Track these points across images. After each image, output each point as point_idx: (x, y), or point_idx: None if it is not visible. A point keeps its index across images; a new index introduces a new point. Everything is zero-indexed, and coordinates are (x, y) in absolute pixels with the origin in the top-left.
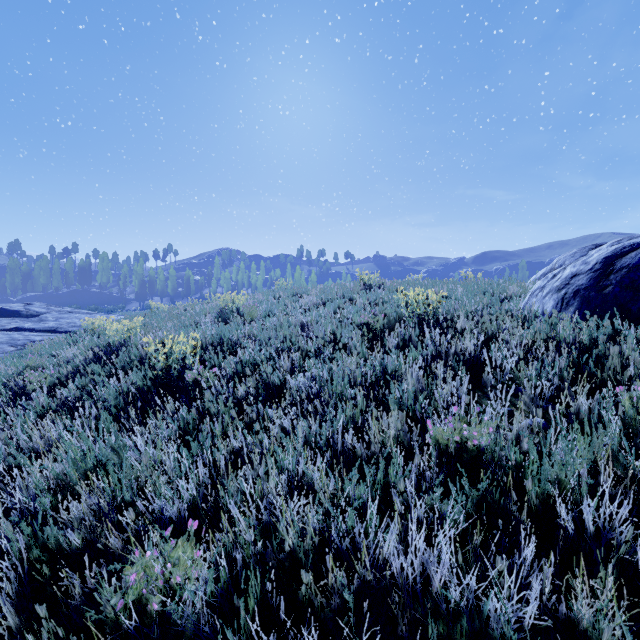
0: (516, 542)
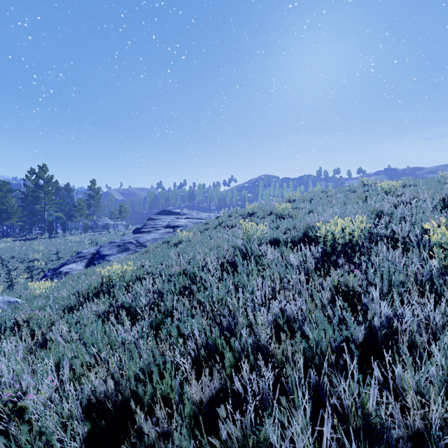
0: None
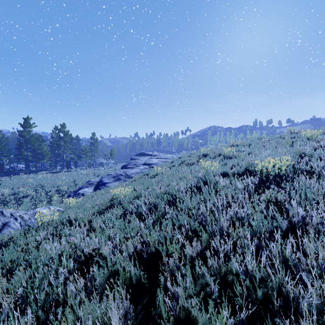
0: None
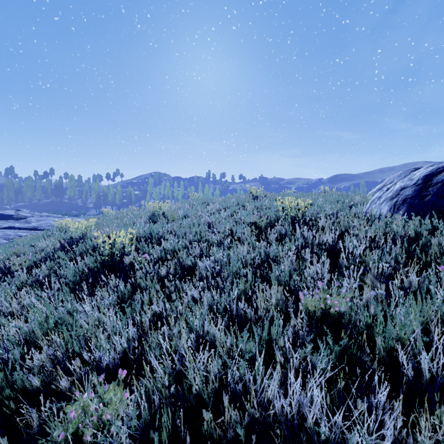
0: (369, 385)
